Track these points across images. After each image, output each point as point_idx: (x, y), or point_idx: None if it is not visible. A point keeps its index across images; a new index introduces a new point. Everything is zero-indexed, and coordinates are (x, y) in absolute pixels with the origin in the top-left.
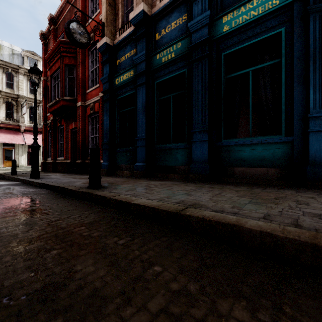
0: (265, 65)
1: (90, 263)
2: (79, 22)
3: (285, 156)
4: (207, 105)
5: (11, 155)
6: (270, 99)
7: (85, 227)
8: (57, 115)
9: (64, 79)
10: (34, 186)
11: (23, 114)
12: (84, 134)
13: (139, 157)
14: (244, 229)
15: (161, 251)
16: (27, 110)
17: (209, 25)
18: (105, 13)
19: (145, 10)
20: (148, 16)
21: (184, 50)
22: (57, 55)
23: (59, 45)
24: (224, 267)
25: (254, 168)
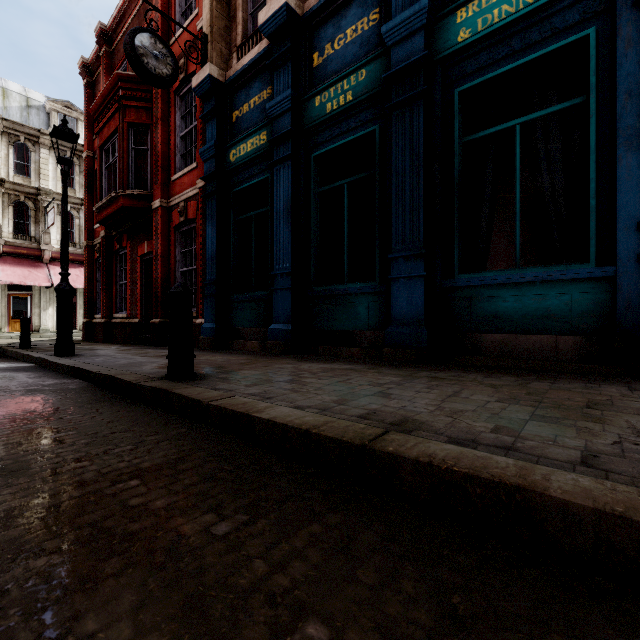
0: (552, 112)
1: (126, 607)
2: (154, 33)
3: (595, 309)
4: (422, 201)
5: (24, 308)
6: (562, 185)
7: (140, 481)
8: (114, 227)
9: (127, 154)
10: (59, 372)
11: (49, 226)
12: (167, 264)
13: (279, 311)
14: (546, 501)
15: (326, 561)
16: (57, 218)
17: (426, 29)
18: (209, 16)
19: (290, 5)
20: (296, 18)
21: (374, 84)
22: (112, 104)
23: (117, 84)
24: (508, 628)
25: (527, 335)
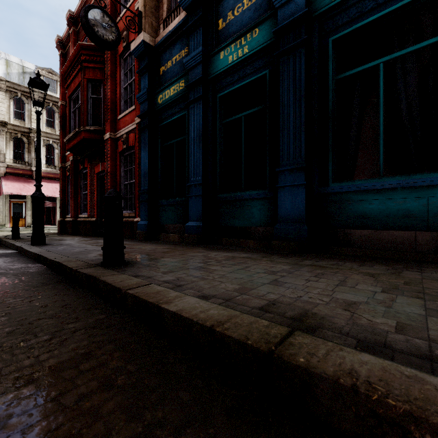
0: (410, 51)
1: None
2: (102, 9)
3: None
4: (303, 126)
5: (21, 211)
6: (418, 111)
7: (34, 389)
8: (79, 154)
9: (86, 101)
10: (29, 258)
11: None
12: (115, 179)
13: (193, 212)
14: None
15: None
16: (43, 149)
17: None
18: None
19: None
20: None
21: (265, 39)
22: (76, 66)
23: (79, 52)
24: None
25: (390, 231)
